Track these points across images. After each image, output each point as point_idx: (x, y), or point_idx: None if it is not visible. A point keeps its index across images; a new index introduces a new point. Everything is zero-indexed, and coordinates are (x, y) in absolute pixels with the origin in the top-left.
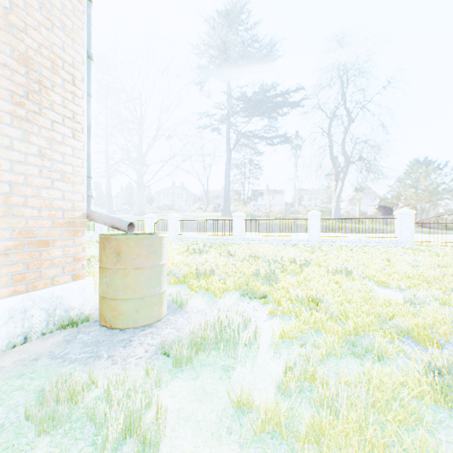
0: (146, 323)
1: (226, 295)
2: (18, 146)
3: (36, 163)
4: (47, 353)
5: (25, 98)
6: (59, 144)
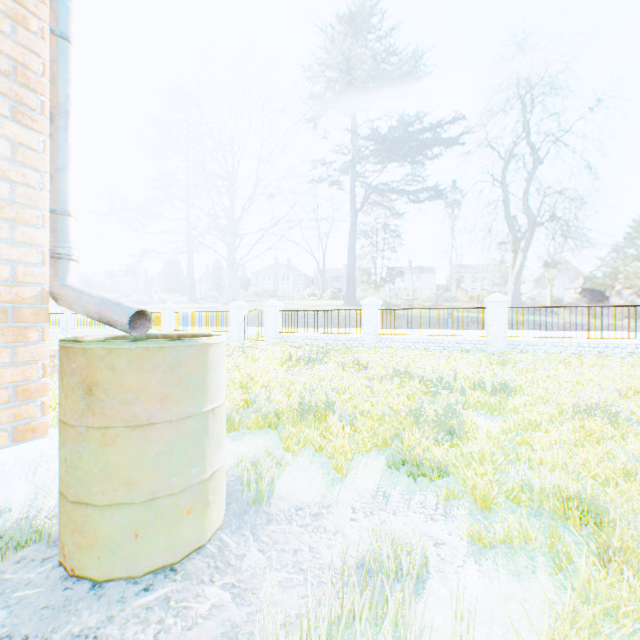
0: (160, 564)
1: (358, 464)
2: None
3: None
4: None
5: None
6: None
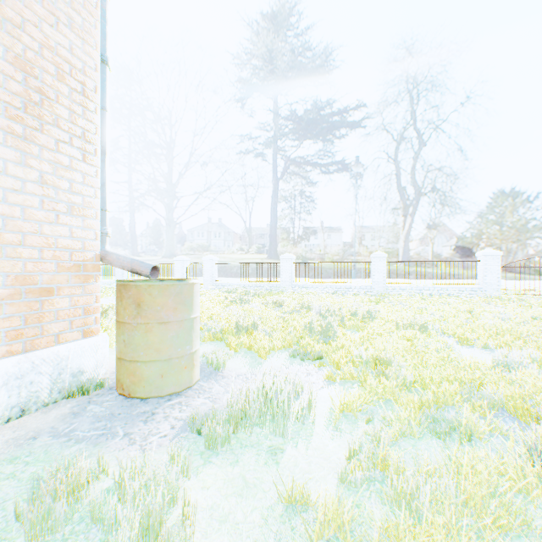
0: (173, 391)
1: (273, 355)
2: (14, 171)
3: (36, 192)
4: (48, 430)
5: (23, 110)
6: (66, 169)
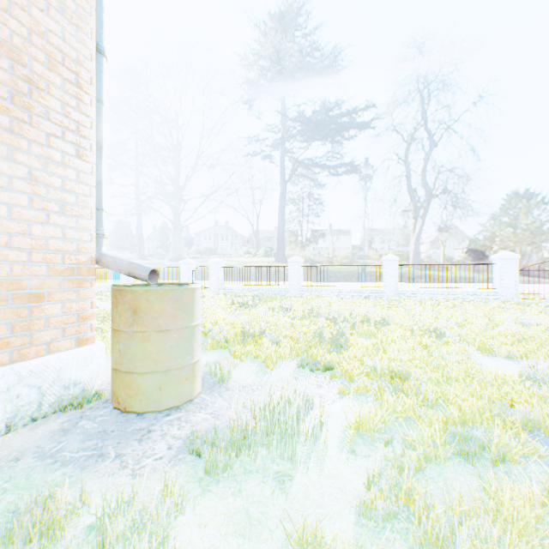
0: (172, 405)
1: (281, 364)
2: None
3: (24, 190)
4: (33, 449)
5: (10, 101)
6: (58, 165)
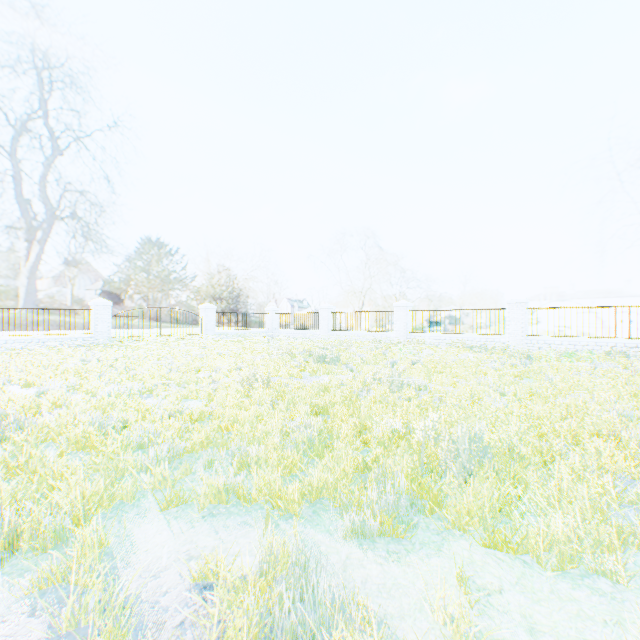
0: None
1: None
2: None
3: None
4: None
5: None
6: None
